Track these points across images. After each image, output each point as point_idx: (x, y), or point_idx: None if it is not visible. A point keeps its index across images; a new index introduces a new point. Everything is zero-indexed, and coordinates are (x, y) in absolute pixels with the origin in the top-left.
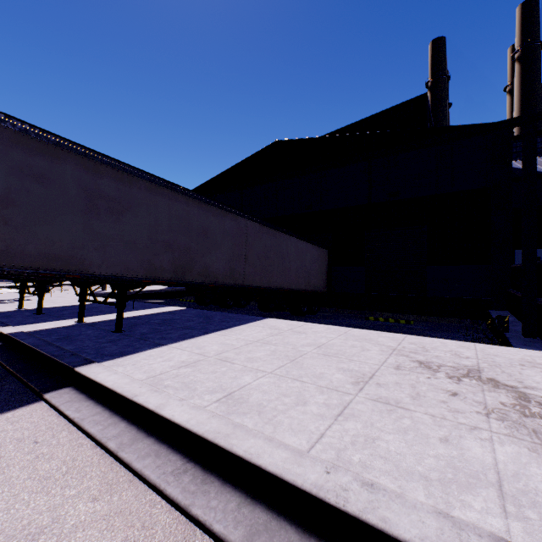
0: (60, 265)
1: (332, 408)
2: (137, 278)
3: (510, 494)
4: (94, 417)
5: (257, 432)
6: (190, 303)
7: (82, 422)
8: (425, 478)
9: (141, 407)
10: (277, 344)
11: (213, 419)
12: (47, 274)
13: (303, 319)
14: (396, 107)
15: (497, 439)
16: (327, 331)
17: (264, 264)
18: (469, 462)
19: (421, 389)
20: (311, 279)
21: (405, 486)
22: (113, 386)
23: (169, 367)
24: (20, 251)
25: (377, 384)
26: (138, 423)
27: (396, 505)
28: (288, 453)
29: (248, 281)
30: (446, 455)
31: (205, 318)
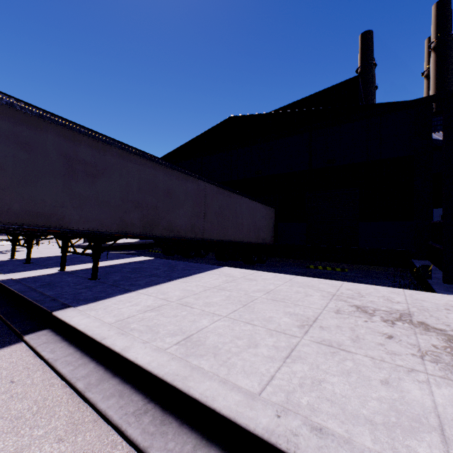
0: (42, 221)
1: (281, 350)
2: (110, 232)
3: (452, 439)
4: (66, 357)
5: (212, 374)
6: (158, 254)
7: (55, 362)
8: (370, 422)
9: (108, 349)
10: (231, 290)
11: (173, 361)
12: (30, 229)
13: (254, 267)
14: (333, 87)
15: (433, 381)
16: (274, 278)
17: (220, 221)
18: (410, 405)
19: (360, 332)
20: (260, 234)
21: (352, 430)
22: (85, 329)
23: (136, 312)
24: (7, 209)
25: (320, 328)
26: (105, 364)
27: (345, 451)
28: (241, 396)
29: (207, 235)
30: (388, 397)
31: (169, 266)
